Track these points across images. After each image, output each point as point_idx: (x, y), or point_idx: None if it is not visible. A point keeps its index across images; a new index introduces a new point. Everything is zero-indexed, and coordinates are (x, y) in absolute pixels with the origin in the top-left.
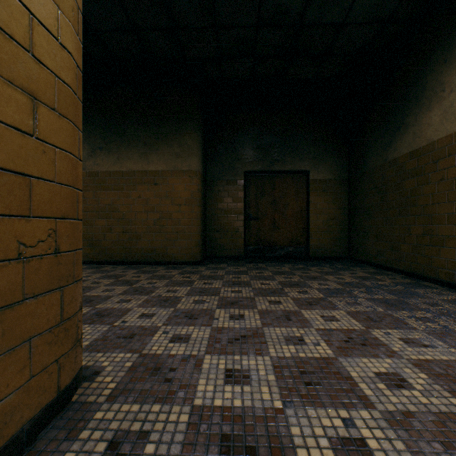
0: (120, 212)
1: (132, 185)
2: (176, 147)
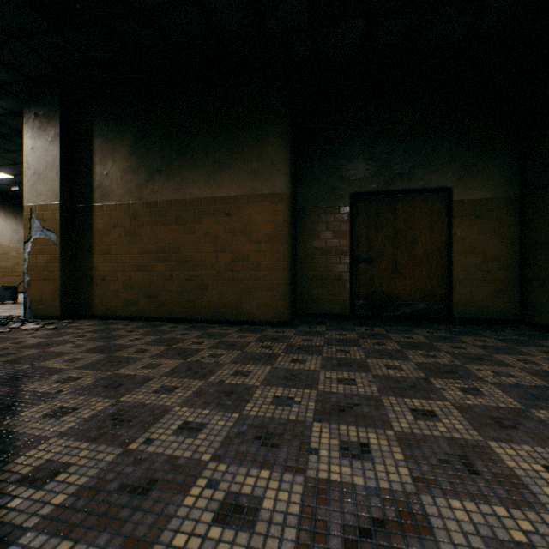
0: (182, 254)
1: (197, 217)
2: (254, 162)
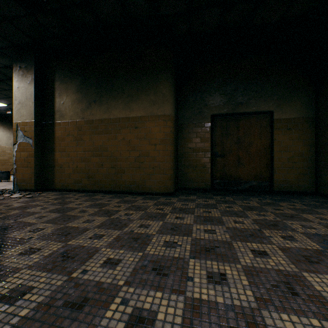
0: (108, 151)
1: (117, 129)
2: (152, 95)
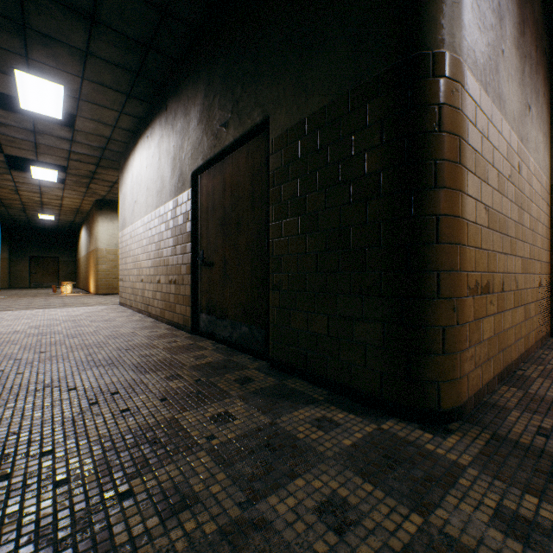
0: None
1: None
2: None
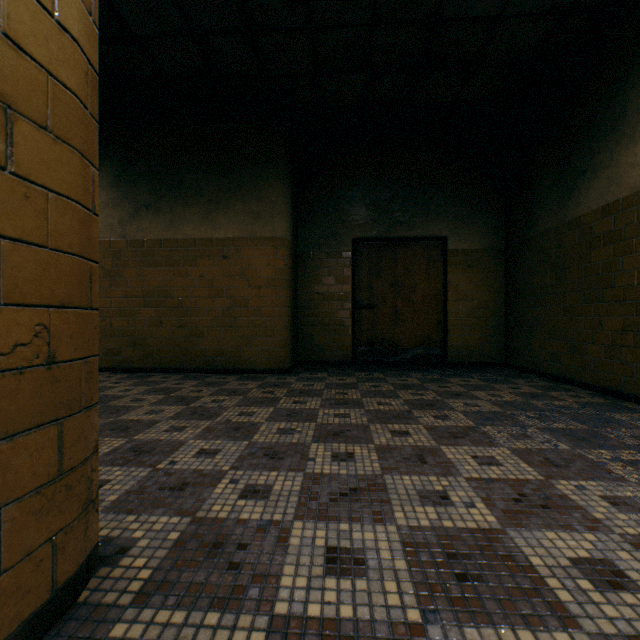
0: (174, 298)
1: (191, 259)
2: (254, 203)
